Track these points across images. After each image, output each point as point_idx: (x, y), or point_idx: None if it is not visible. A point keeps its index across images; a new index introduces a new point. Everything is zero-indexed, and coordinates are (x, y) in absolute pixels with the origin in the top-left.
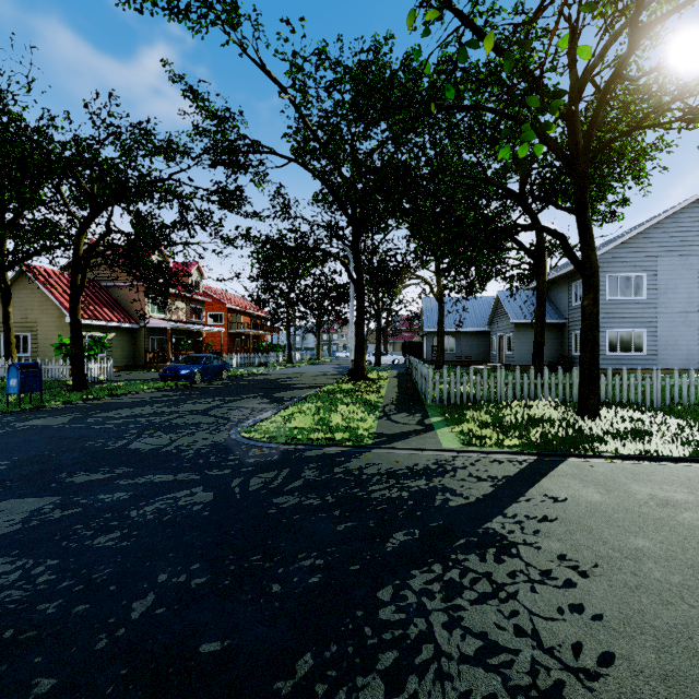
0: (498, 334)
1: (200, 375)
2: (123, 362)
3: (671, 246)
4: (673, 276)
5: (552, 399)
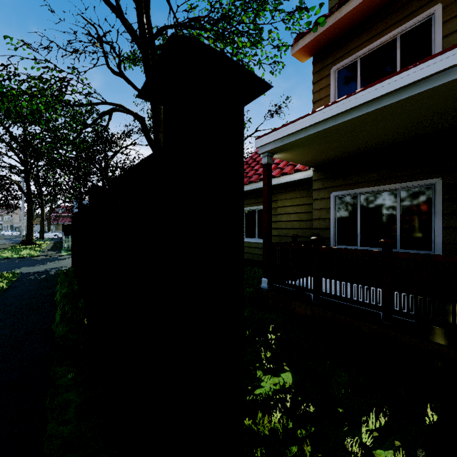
0: None
1: None
2: None
3: None
4: None
5: None
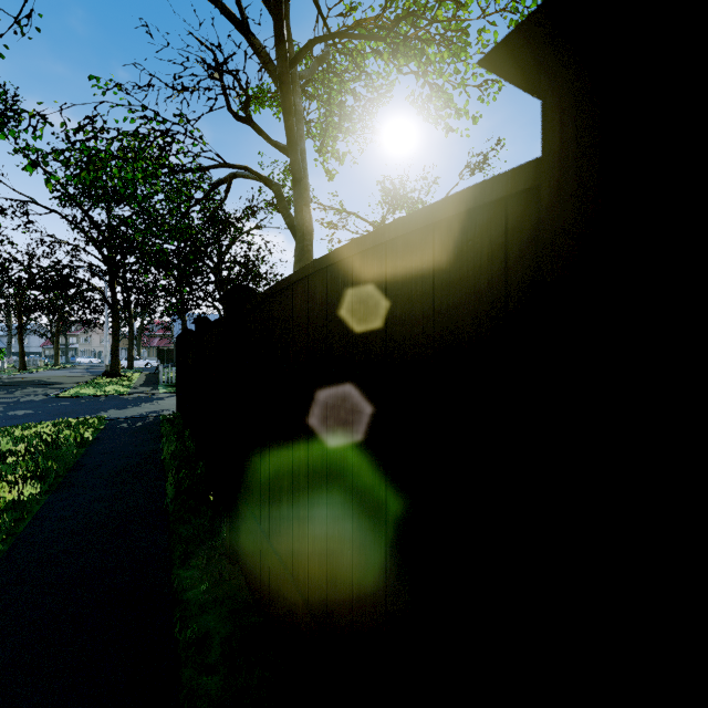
0: None
1: None
2: None
3: None
4: None
5: None
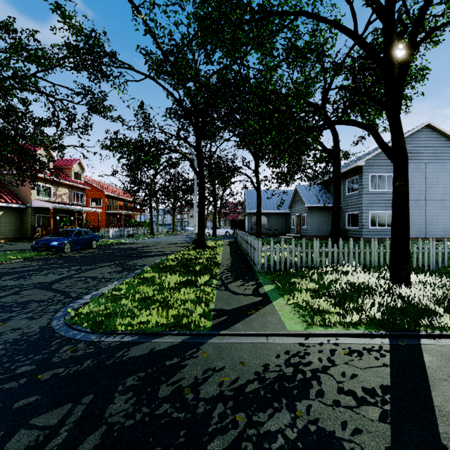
0: (296, 214)
1: (70, 245)
2: (11, 234)
3: (409, 156)
4: (410, 176)
5: (355, 264)
